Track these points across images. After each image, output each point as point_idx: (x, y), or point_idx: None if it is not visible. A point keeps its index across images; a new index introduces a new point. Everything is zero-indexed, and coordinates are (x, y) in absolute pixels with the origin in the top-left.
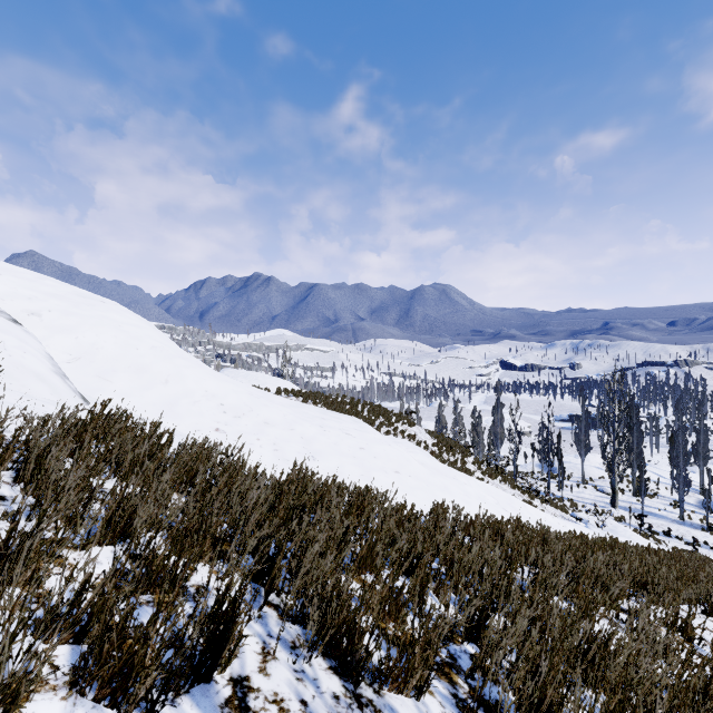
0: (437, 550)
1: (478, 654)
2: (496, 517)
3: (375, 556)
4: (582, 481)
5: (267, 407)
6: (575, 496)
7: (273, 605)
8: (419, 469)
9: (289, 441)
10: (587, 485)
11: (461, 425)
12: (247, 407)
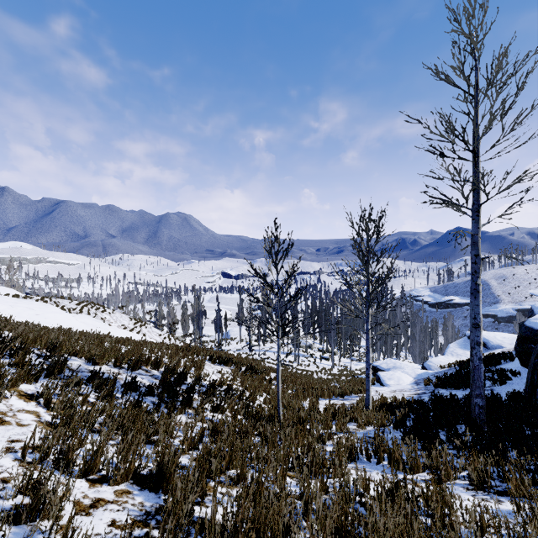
0: None
1: None
2: None
3: None
4: (240, 340)
5: None
6: (233, 348)
7: None
8: (76, 323)
9: None
10: (243, 341)
11: (173, 314)
12: None
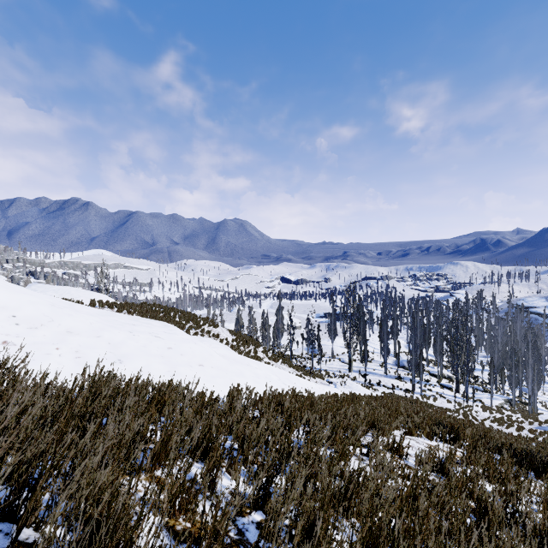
0: (231, 429)
1: (263, 520)
2: (278, 390)
3: (170, 449)
4: (332, 357)
5: (72, 316)
6: (328, 367)
7: (26, 545)
8: (220, 361)
9: (94, 348)
10: (335, 359)
11: (254, 324)
12: (47, 317)
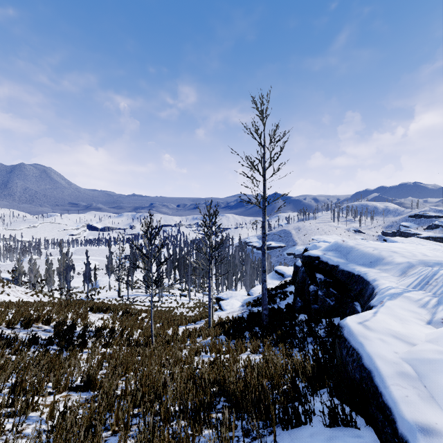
0: None
1: None
2: None
3: None
4: (109, 288)
5: None
6: (103, 296)
7: None
8: None
9: None
10: (112, 289)
11: (35, 270)
12: None
